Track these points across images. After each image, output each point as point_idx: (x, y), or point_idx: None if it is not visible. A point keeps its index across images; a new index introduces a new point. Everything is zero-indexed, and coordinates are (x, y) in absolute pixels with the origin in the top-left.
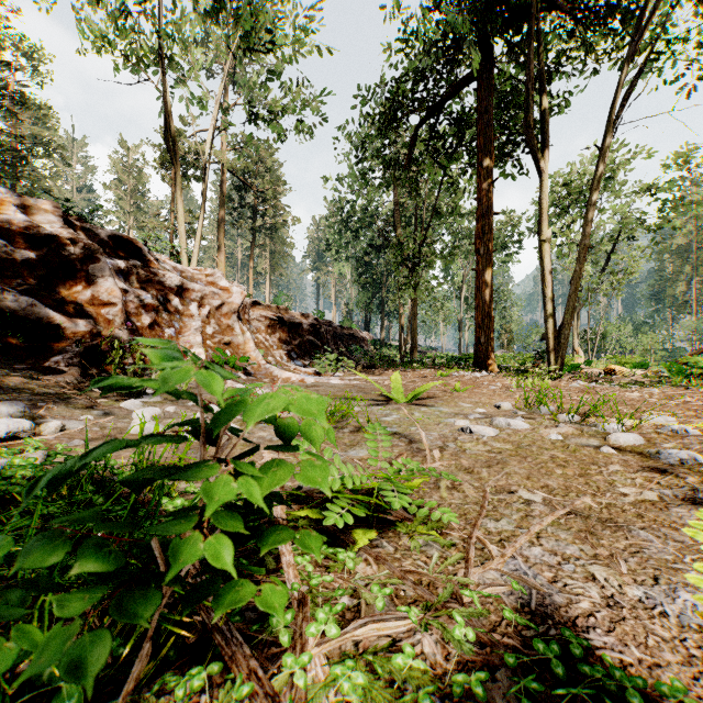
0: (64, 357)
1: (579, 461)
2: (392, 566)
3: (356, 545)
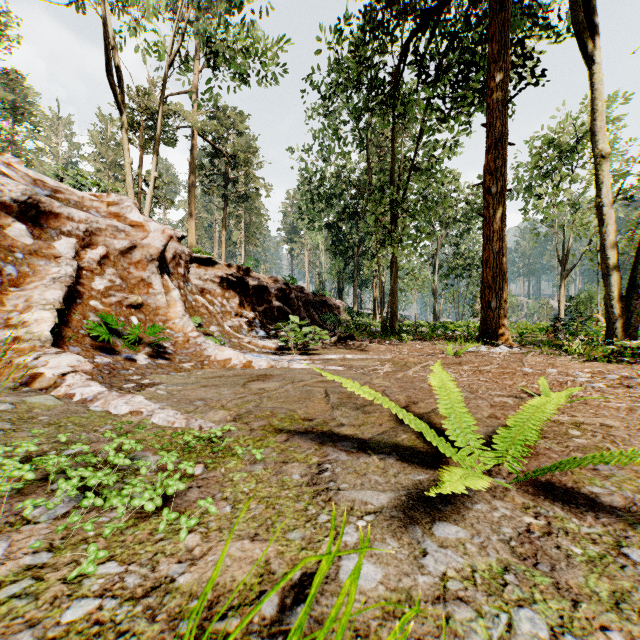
0: None
1: None
2: None
3: None
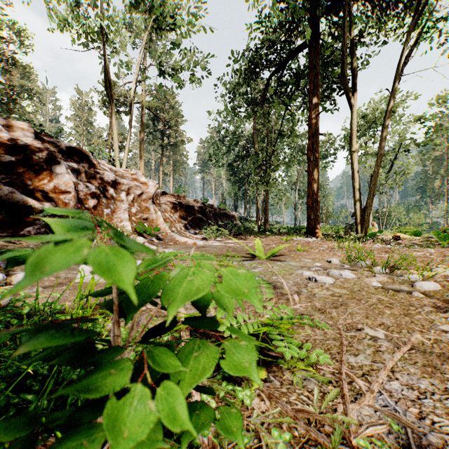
0: (34, 228)
1: (400, 303)
2: (284, 404)
3: (253, 387)
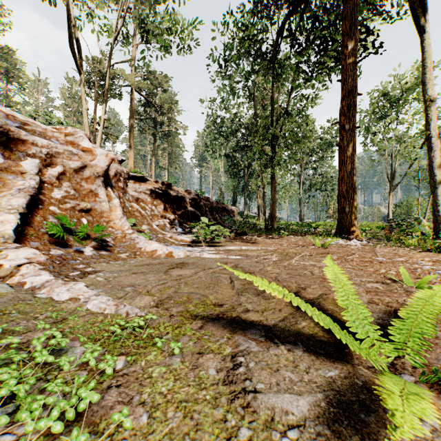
0: None
1: None
2: None
3: None
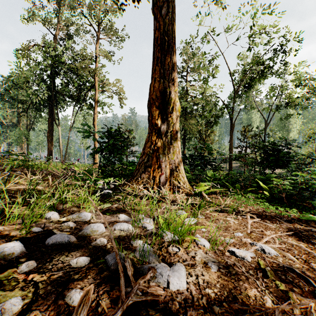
0: None
1: None
2: None
3: None
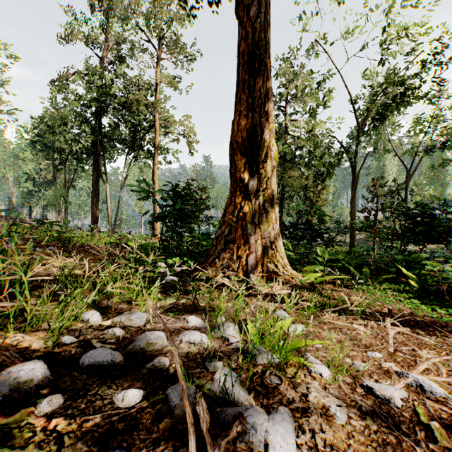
0: None
1: None
2: None
3: None
